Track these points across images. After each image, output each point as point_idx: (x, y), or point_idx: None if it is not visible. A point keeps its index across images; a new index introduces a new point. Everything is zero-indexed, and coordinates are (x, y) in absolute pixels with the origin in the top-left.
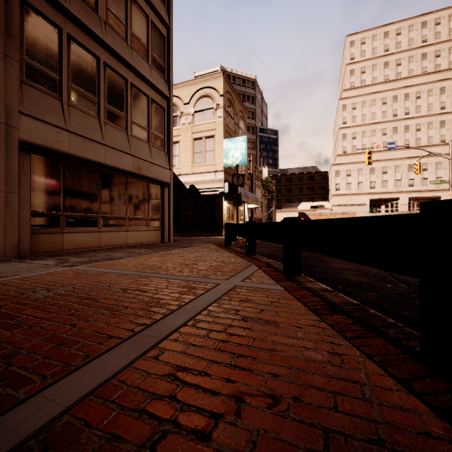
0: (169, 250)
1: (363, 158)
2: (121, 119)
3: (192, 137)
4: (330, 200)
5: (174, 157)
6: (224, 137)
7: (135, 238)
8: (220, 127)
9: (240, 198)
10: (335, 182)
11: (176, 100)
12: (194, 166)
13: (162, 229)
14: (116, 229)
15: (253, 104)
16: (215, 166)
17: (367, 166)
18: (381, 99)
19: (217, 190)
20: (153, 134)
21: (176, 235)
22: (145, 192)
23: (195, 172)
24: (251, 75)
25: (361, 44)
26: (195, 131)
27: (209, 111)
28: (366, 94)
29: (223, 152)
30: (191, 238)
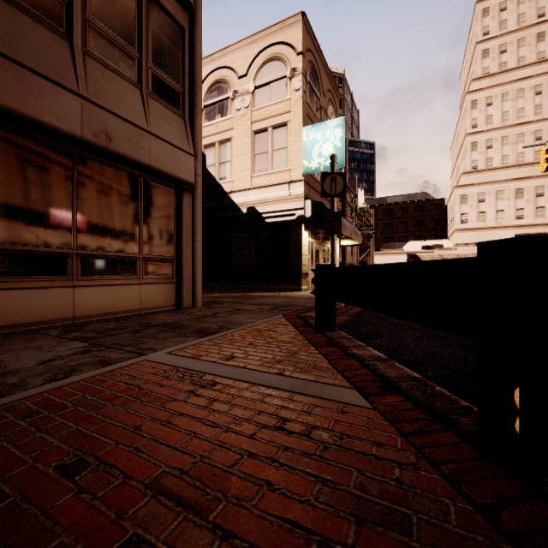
0: (136, 354)
1: (504, 175)
2: (47, 0)
3: (251, 129)
4: (452, 238)
5: (224, 164)
6: (305, 124)
7: (103, 302)
8: (298, 107)
9: (338, 219)
10: (460, 211)
11: (227, 73)
12: (255, 176)
13: (178, 280)
14: (32, 281)
15: (341, 109)
16: (288, 173)
17: (511, 186)
18: (533, 88)
19: (292, 213)
20: (153, 72)
21: (226, 289)
22: (133, 198)
23: (257, 186)
24: (338, 69)
25: (499, 12)
26: (257, 119)
27: (279, 83)
28: (509, 82)
29: (302, 149)
30: (245, 295)
